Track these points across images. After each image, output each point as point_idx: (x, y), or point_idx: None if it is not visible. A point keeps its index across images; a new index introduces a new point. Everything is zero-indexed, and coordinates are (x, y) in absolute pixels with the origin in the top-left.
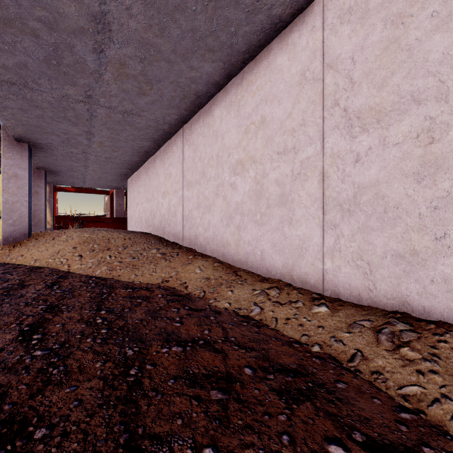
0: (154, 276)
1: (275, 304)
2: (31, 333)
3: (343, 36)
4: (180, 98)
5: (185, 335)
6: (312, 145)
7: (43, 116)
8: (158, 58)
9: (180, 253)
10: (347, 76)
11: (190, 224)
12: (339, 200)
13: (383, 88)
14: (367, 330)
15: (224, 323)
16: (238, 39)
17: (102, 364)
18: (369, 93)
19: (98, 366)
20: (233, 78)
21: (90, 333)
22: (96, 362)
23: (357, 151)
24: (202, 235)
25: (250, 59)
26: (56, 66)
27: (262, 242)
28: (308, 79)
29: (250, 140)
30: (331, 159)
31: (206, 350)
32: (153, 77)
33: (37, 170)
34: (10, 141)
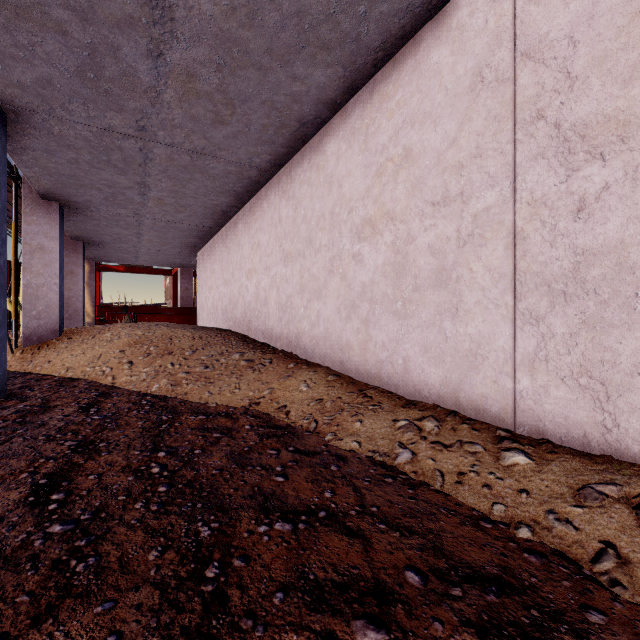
0: (238, 395)
1: (435, 447)
2: (49, 489)
3: (553, 2)
4: (276, 128)
5: (293, 500)
6: (494, 188)
7: (78, 160)
8: (245, 63)
9: (275, 359)
10: (560, 68)
11: (289, 316)
12: (545, 277)
13: (634, 81)
14: (615, 503)
15: (355, 479)
16: (370, 27)
17: (159, 554)
18: (605, 92)
19: (152, 558)
20: (357, 93)
21: (141, 493)
22: (149, 550)
23: (581, 193)
24: (307, 333)
25: (385, 60)
26: (94, 81)
27: (405, 344)
28: (488, 81)
29: (386, 186)
30: (530, 209)
31: (332, 531)
32: (236, 95)
33: (72, 241)
34: (34, 199)
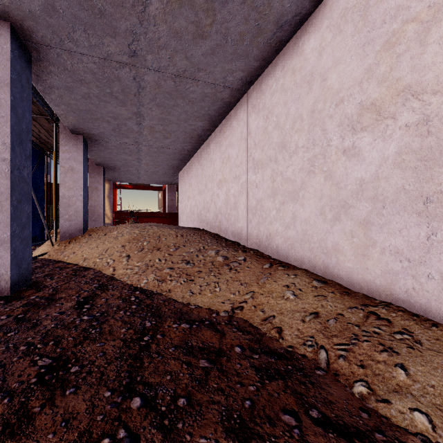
0: (218, 296)
1: None
2: None
3: None
4: (252, 36)
5: None
6: None
7: (89, 95)
8: None
9: (248, 258)
10: None
11: (259, 218)
12: None
13: None
14: None
15: None
16: None
17: None
18: None
19: None
20: None
21: None
22: None
23: None
24: (279, 234)
25: None
26: None
27: None
28: None
29: (403, 56)
30: None
31: None
32: None
33: (96, 167)
34: (67, 134)
